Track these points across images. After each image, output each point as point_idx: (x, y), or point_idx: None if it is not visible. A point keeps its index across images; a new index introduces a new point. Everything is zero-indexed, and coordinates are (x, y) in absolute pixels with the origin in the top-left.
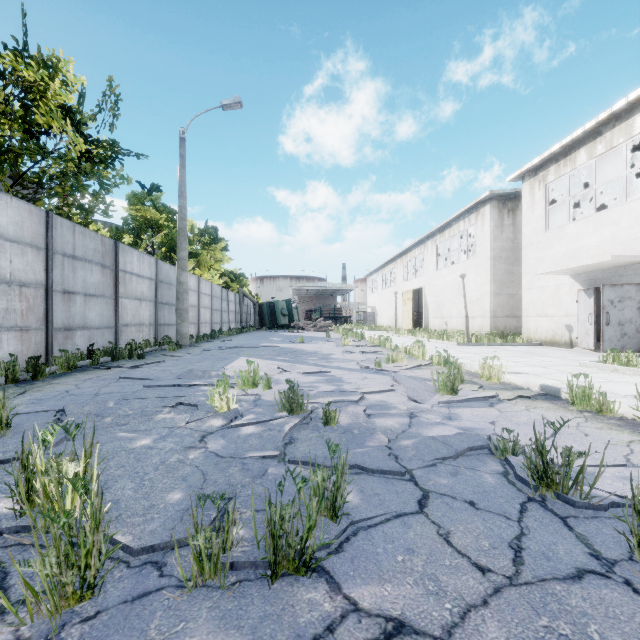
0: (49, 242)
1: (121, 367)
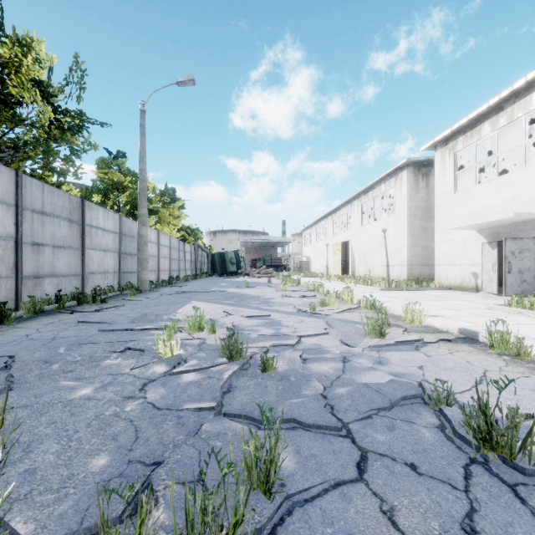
0: (19, 199)
1: (83, 311)
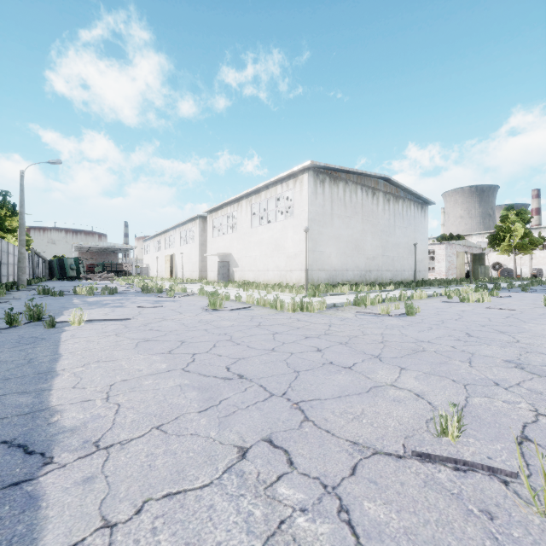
0: None
1: (25, 290)
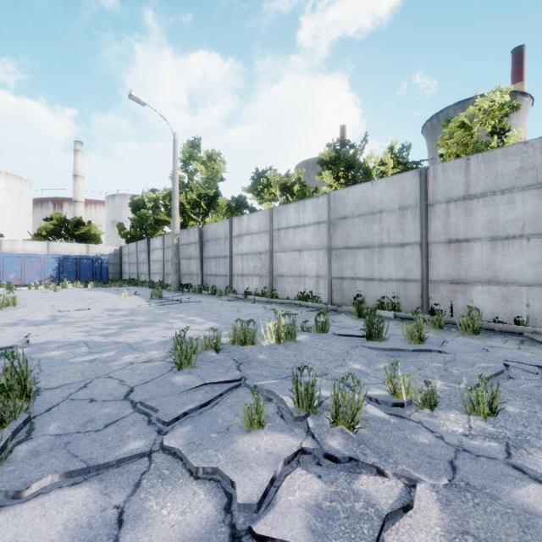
0: None
1: None
